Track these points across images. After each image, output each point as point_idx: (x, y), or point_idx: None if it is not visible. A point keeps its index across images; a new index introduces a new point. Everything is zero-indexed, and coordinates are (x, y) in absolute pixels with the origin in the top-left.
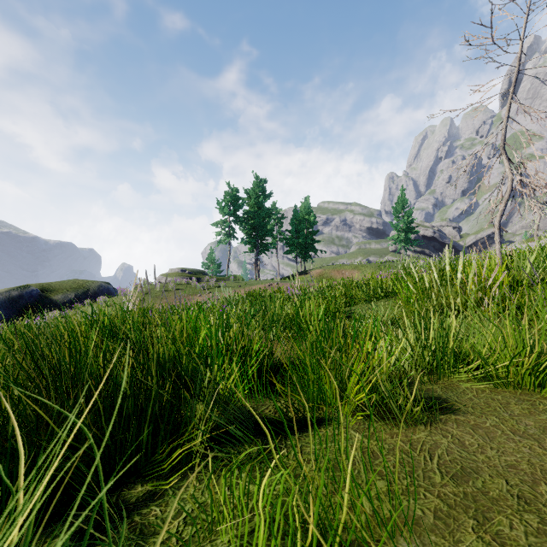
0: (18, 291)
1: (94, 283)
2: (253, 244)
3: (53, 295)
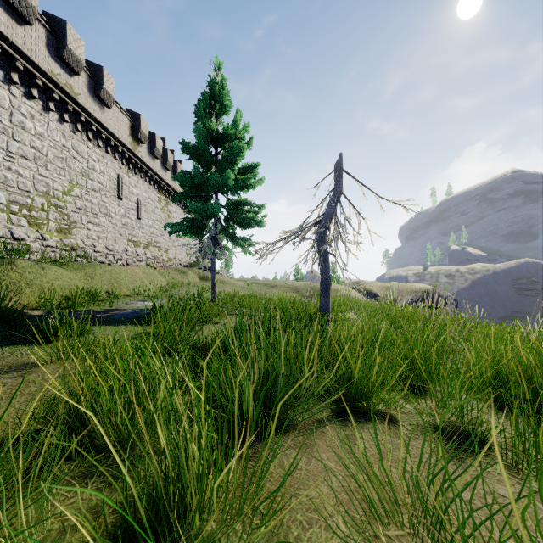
0: None
1: None
2: None
3: None
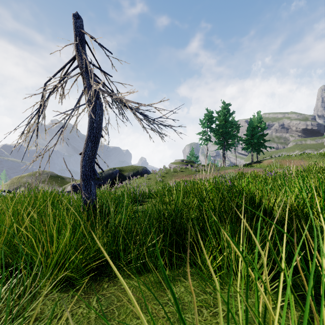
0: (111, 171)
1: (140, 167)
2: (221, 144)
3: (124, 173)
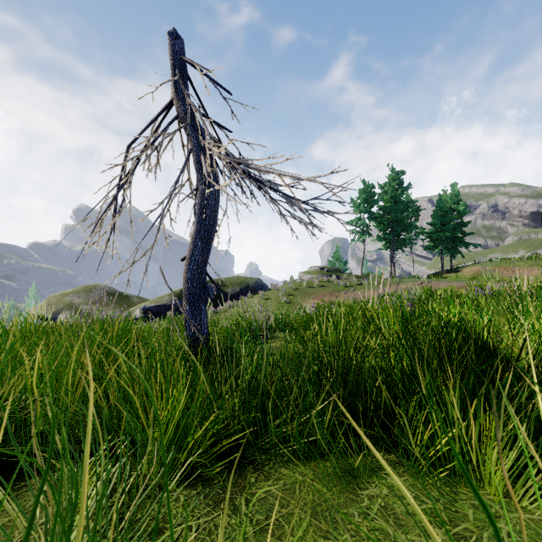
0: None
1: (252, 279)
2: (389, 240)
3: (225, 288)
